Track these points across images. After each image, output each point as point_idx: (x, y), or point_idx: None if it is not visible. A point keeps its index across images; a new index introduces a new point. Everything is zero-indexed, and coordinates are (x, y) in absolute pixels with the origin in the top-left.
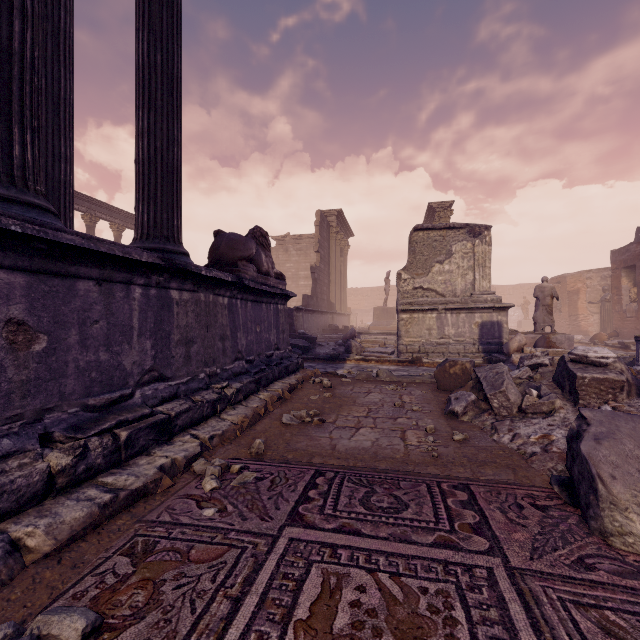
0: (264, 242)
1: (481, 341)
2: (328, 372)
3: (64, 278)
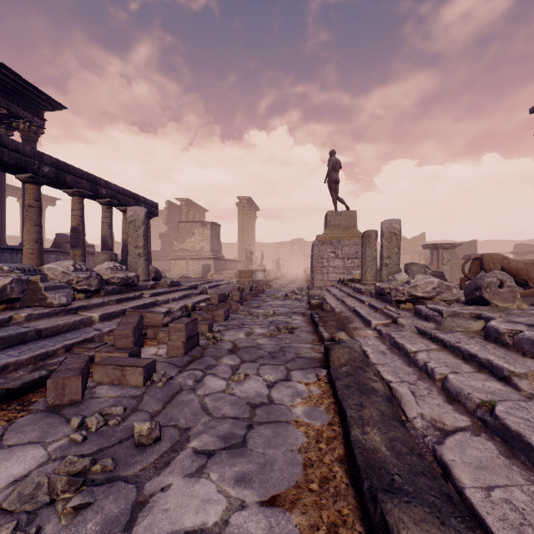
0: None
1: (203, 272)
2: None
3: (2, 253)
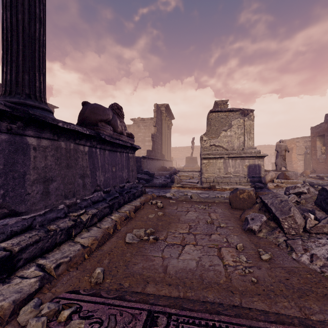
0: (119, 112)
1: (249, 175)
2: (161, 195)
3: None
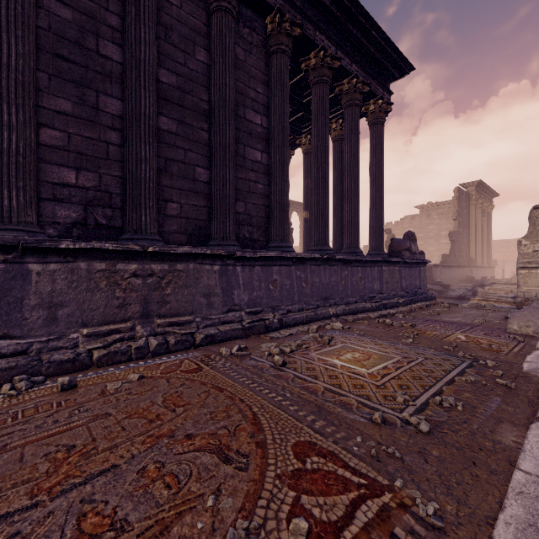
0: (413, 238)
1: None
2: (451, 303)
3: (365, 267)
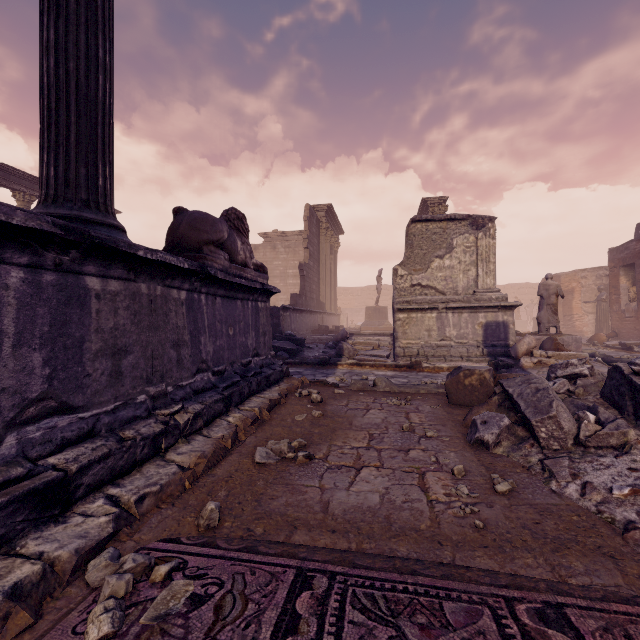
0: (240, 226)
1: (485, 343)
2: (317, 380)
3: None
